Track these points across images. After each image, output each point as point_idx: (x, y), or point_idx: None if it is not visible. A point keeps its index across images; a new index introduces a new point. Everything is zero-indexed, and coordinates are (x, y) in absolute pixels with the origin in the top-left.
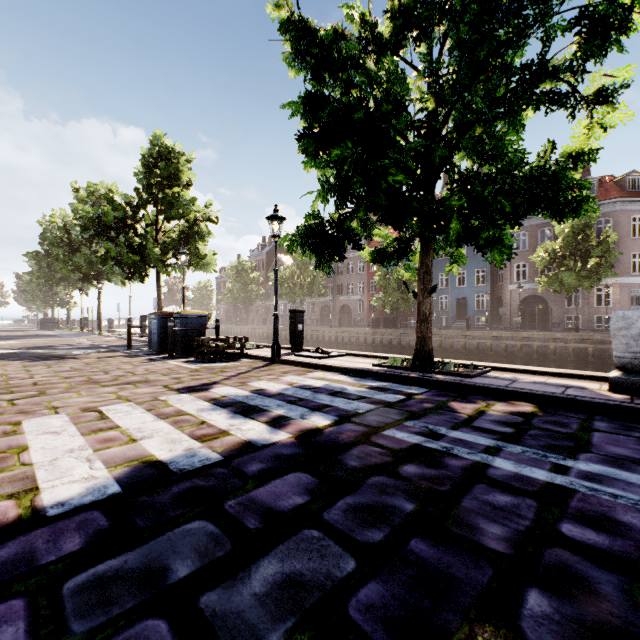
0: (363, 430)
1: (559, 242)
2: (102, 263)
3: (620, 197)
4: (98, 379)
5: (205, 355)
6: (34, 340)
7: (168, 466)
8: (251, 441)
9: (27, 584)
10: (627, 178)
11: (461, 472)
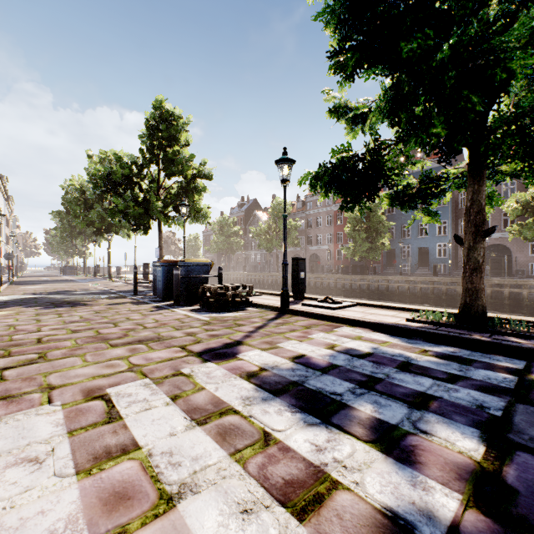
0: None
1: (531, 192)
2: (111, 216)
3: None
4: (107, 334)
5: (211, 304)
6: (55, 285)
7: None
8: (398, 519)
9: None
10: None
11: None
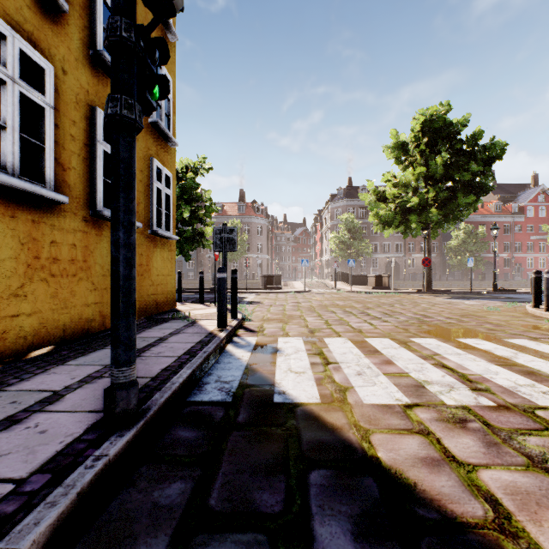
0: None
1: None
2: None
3: (253, 216)
4: None
5: None
6: None
7: None
8: None
9: None
10: (256, 207)
11: None
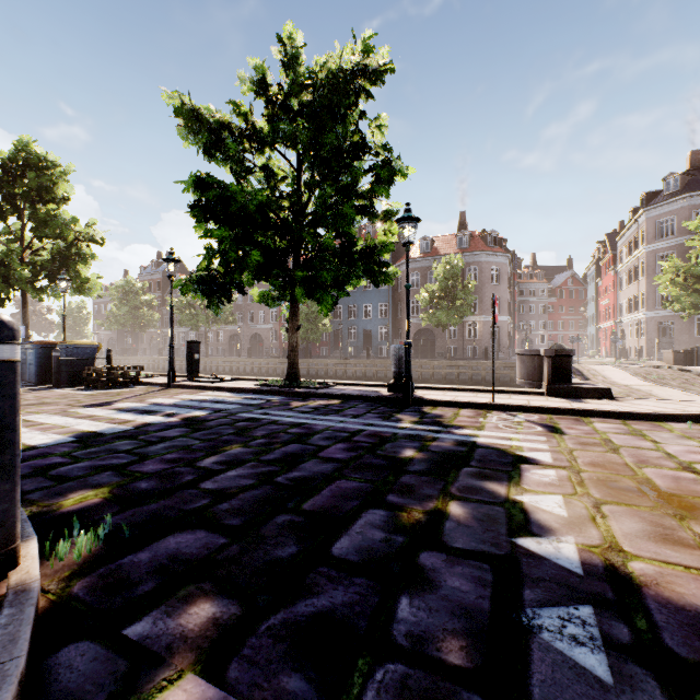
0: (226, 415)
1: (437, 285)
2: None
3: (483, 250)
4: None
5: (98, 383)
6: None
7: (100, 432)
8: (152, 422)
9: (55, 455)
10: (489, 235)
11: (266, 423)
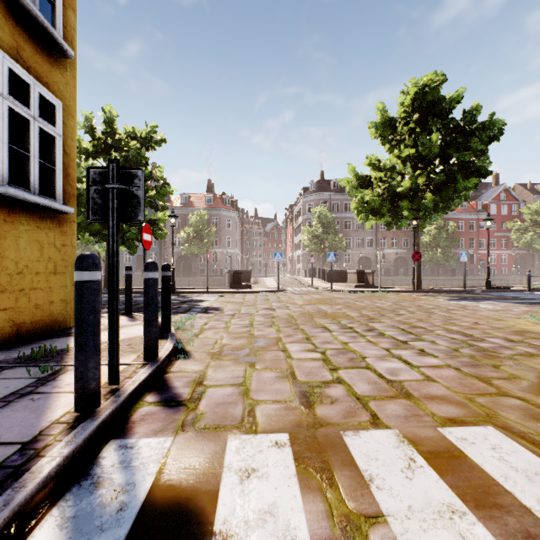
0: None
1: (192, 228)
2: None
3: (222, 208)
4: None
5: None
6: None
7: None
8: None
9: None
10: (225, 198)
11: None
